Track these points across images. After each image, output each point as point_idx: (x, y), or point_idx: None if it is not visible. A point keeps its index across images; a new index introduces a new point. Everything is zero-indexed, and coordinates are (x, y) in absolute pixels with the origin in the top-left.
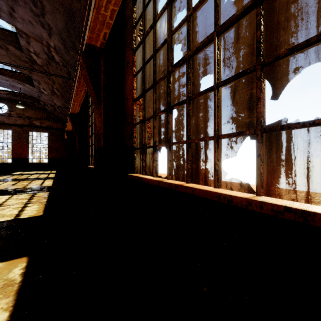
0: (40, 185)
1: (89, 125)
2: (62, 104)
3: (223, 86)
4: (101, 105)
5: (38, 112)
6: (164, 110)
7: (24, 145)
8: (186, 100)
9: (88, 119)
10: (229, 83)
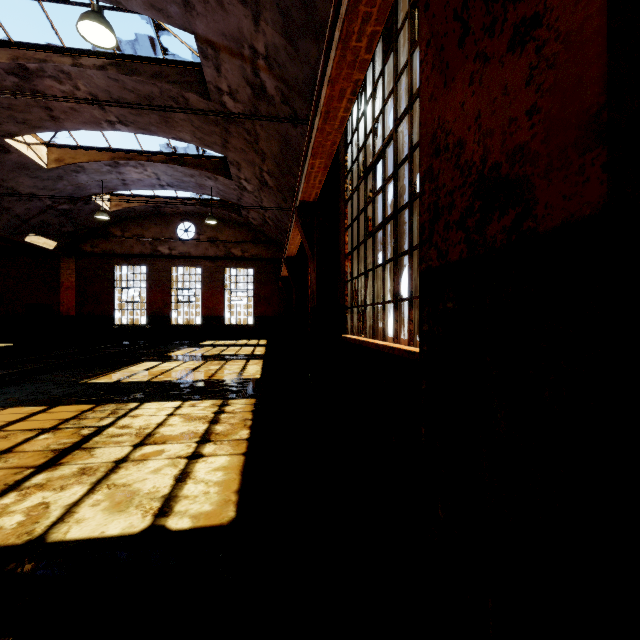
0: (239, 376)
1: (344, 227)
2: (278, 206)
3: None
4: None
5: (239, 231)
6: None
7: (218, 293)
8: None
9: (341, 212)
10: None
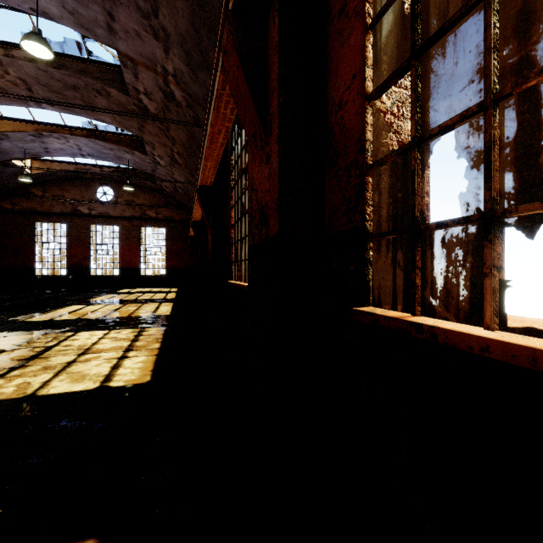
0: (153, 313)
1: (231, 206)
2: (187, 179)
3: None
4: (271, 134)
5: (153, 196)
6: None
7: (135, 248)
8: None
9: (229, 195)
10: None
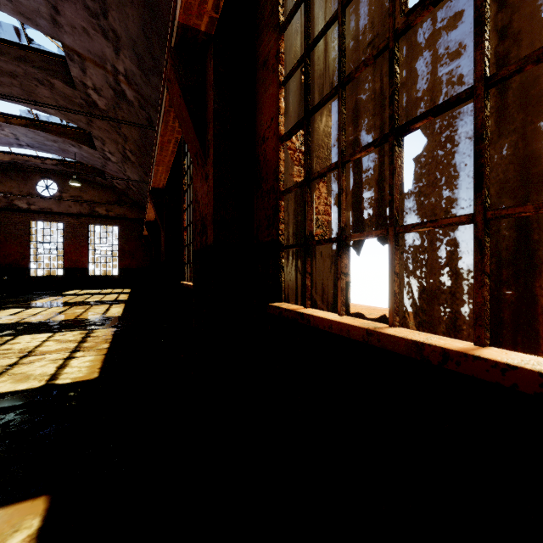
0: (103, 315)
1: (184, 209)
2: (140, 177)
3: None
4: (209, 157)
5: (104, 192)
6: (377, 141)
7: (82, 247)
8: (473, 88)
9: (182, 198)
10: None
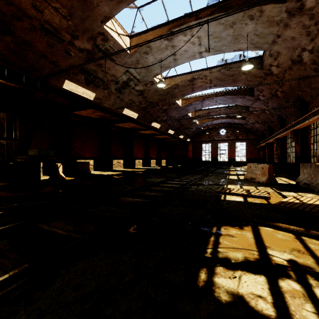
0: None
1: (286, 143)
2: (260, 126)
3: None
4: (298, 144)
5: (240, 130)
6: (318, 149)
7: (233, 151)
8: None
9: (285, 140)
10: None
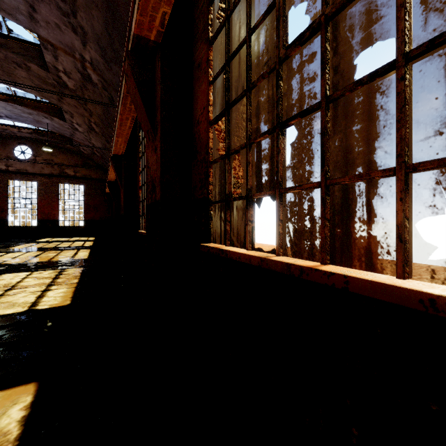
0: (72, 258)
1: (139, 172)
2: (103, 145)
3: (422, 56)
4: (157, 134)
5: (72, 156)
6: (269, 131)
7: (53, 202)
8: (320, 103)
9: (138, 163)
10: (441, 45)
